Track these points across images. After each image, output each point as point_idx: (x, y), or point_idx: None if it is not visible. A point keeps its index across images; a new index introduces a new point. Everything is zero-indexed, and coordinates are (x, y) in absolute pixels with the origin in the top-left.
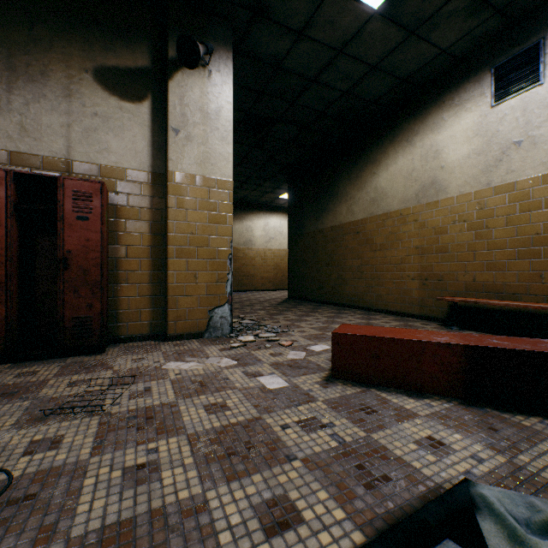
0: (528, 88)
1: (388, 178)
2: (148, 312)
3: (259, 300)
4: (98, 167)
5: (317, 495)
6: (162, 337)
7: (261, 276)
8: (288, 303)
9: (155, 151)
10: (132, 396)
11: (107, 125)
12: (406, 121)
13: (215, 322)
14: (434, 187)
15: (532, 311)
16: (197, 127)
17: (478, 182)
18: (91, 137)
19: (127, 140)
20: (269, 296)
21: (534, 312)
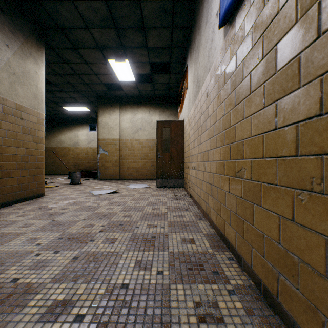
0: (95, 131)
1: (65, 137)
2: None
3: None
4: None
5: None
6: None
7: None
8: None
9: None
10: None
11: None
12: (70, 125)
13: None
14: (78, 144)
15: (95, 170)
16: None
17: (87, 145)
18: None
19: None
20: None
21: (95, 170)
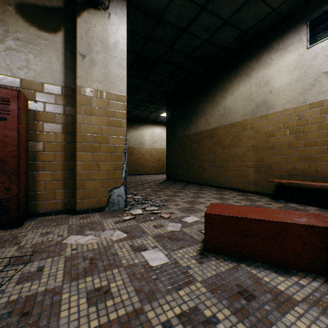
0: None
1: (233, 100)
2: (61, 193)
3: (147, 181)
4: (19, 80)
5: None
6: (72, 211)
7: (149, 165)
8: (166, 183)
9: (67, 71)
10: (21, 280)
11: (27, 48)
12: (245, 61)
13: (113, 199)
14: (265, 105)
15: None
16: (99, 54)
17: (297, 101)
18: (13, 57)
19: (44, 61)
20: (154, 178)
21: None
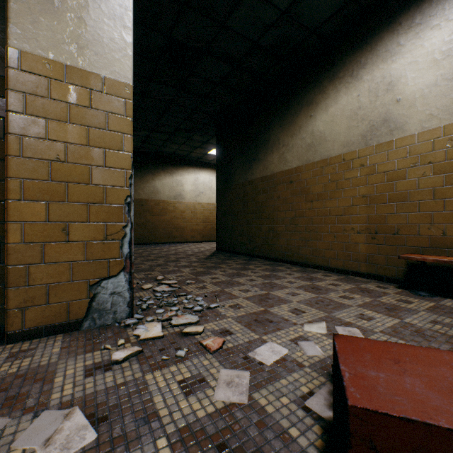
0: None
1: (327, 120)
2: None
3: (186, 254)
4: None
5: None
6: (3, 334)
7: (191, 228)
8: (216, 257)
9: None
10: None
11: None
12: (350, 53)
13: (101, 302)
14: (387, 124)
15: None
16: None
17: (450, 114)
18: None
19: None
20: (198, 249)
21: None
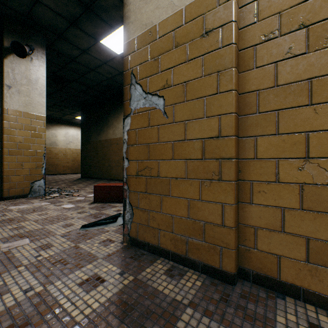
0: None
1: None
2: None
3: (61, 179)
4: None
5: (80, 221)
6: None
7: (63, 165)
8: (80, 180)
9: None
10: None
11: None
12: None
13: (35, 189)
14: None
15: None
16: (23, 86)
17: None
18: None
19: None
20: (69, 177)
21: None
